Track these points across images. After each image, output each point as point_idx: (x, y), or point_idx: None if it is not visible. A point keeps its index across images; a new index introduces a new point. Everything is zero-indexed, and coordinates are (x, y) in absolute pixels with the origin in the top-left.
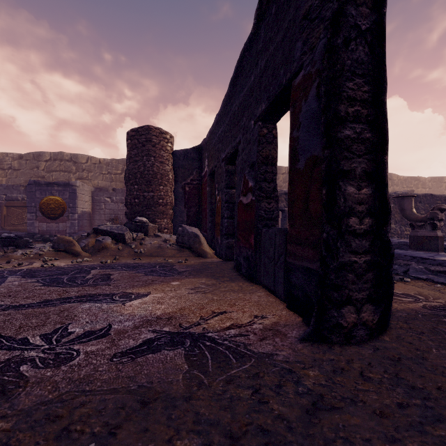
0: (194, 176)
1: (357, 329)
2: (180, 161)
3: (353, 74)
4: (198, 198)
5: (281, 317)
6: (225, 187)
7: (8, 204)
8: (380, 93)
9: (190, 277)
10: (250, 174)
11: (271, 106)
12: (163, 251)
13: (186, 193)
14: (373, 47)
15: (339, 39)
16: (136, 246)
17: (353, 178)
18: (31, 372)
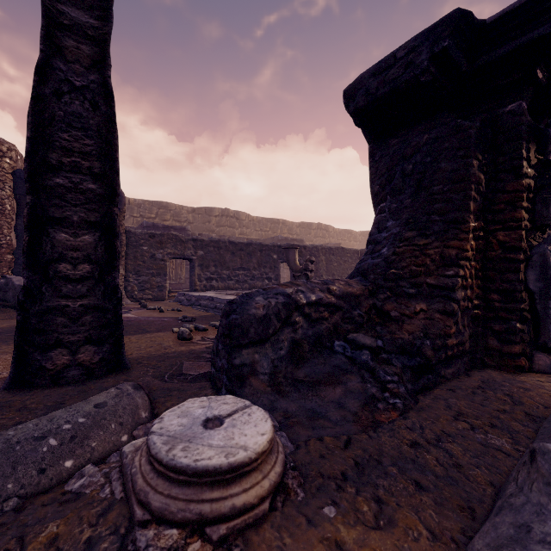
0: None
1: (73, 370)
2: None
3: (70, 126)
4: None
5: None
6: None
7: None
8: (109, 149)
9: None
10: None
11: None
12: None
13: None
14: (98, 105)
15: (49, 89)
16: None
17: (71, 226)
18: None
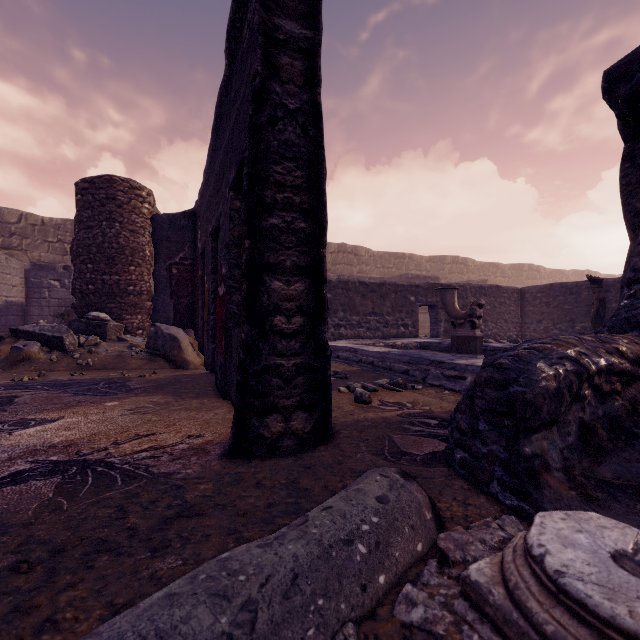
0: (186, 253)
1: (286, 440)
2: (164, 230)
3: (283, 157)
4: (192, 285)
5: (221, 435)
6: (212, 272)
7: None
8: (317, 180)
9: (140, 395)
10: (226, 258)
11: (237, 175)
12: (124, 361)
13: (173, 277)
14: (308, 129)
15: (264, 117)
16: (81, 355)
17: (283, 273)
18: None
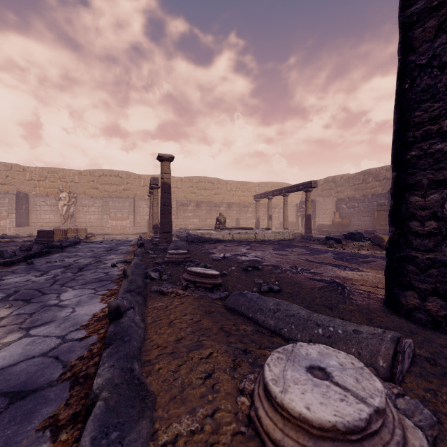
0: None
1: (421, 314)
2: None
3: (421, 102)
4: None
5: None
6: None
7: (377, 209)
8: None
9: None
10: None
11: None
12: None
13: None
14: None
15: (405, 84)
16: None
17: (422, 188)
18: (288, 272)
